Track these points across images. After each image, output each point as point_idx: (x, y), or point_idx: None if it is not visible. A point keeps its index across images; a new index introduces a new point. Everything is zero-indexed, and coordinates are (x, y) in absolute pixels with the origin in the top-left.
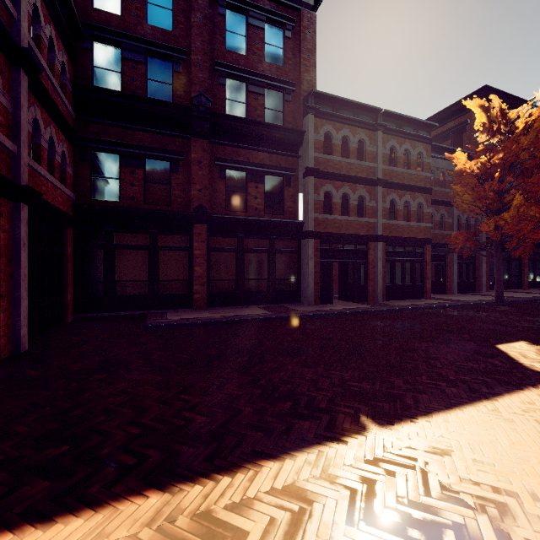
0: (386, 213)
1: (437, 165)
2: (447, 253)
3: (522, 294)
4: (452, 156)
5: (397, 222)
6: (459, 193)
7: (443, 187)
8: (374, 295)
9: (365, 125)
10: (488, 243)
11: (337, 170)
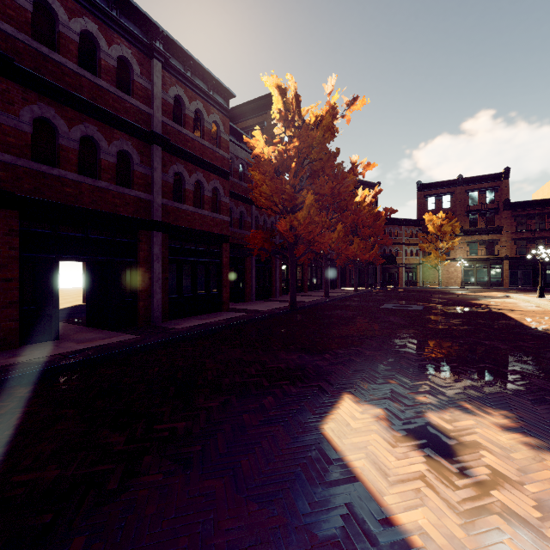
0: (168, 189)
1: (236, 153)
2: (246, 256)
3: (306, 297)
4: (251, 142)
5: (186, 206)
6: (258, 183)
7: (242, 181)
8: (148, 315)
9: (132, 37)
10: (284, 245)
11: (68, 87)
